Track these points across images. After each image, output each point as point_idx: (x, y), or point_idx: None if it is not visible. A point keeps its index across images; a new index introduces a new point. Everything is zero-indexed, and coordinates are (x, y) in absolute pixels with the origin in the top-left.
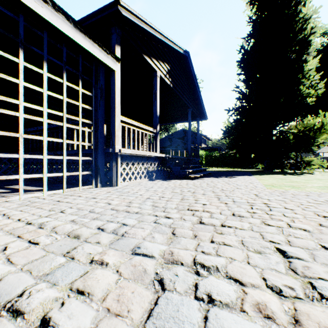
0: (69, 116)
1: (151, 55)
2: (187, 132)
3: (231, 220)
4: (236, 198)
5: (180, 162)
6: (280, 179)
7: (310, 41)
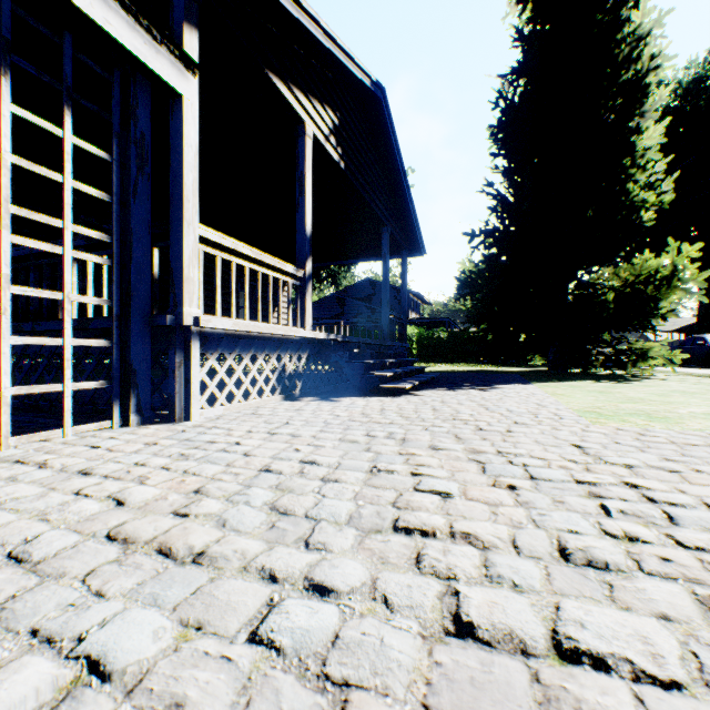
0: (25, 212)
1: (290, 77)
2: (378, 287)
3: (580, 599)
4: (530, 461)
5: (364, 353)
6: (598, 392)
7: (649, 87)
